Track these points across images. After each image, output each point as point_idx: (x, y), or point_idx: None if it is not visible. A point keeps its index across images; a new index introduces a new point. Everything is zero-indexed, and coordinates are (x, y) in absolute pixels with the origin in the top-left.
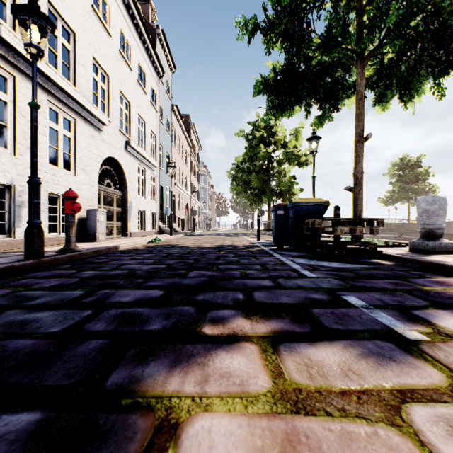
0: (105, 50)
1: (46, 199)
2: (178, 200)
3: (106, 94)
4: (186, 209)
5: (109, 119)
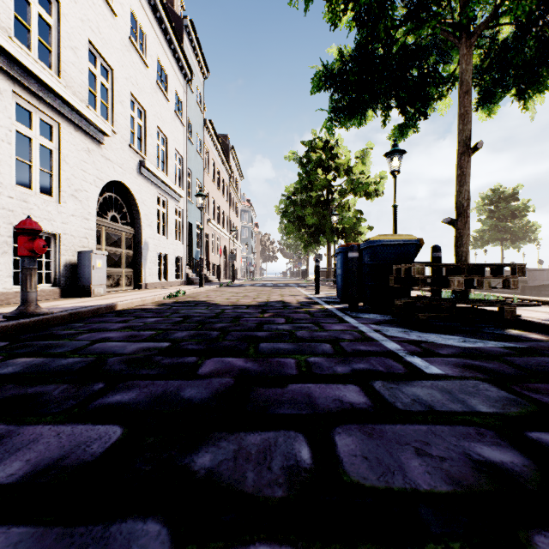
0: (107, 34)
1: (10, 235)
2: (212, 241)
3: (110, 94)
4: (223, 252)
5: (113, 128)
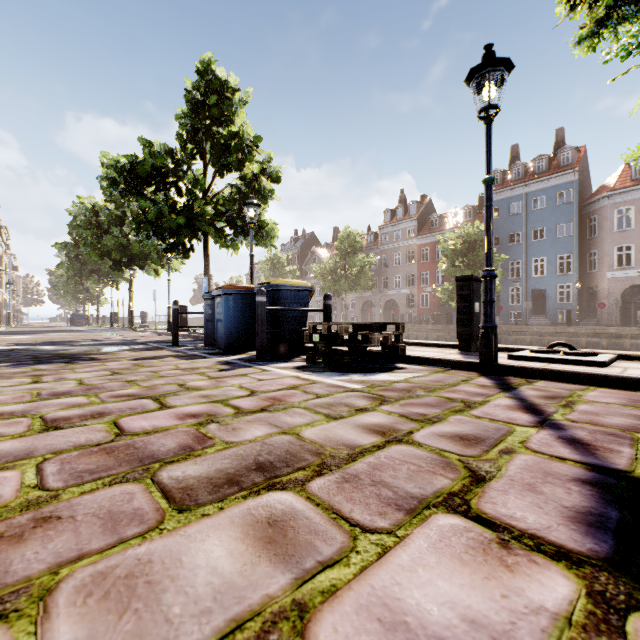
0: None
1: None
2: None
3: None
4: None
5: None
